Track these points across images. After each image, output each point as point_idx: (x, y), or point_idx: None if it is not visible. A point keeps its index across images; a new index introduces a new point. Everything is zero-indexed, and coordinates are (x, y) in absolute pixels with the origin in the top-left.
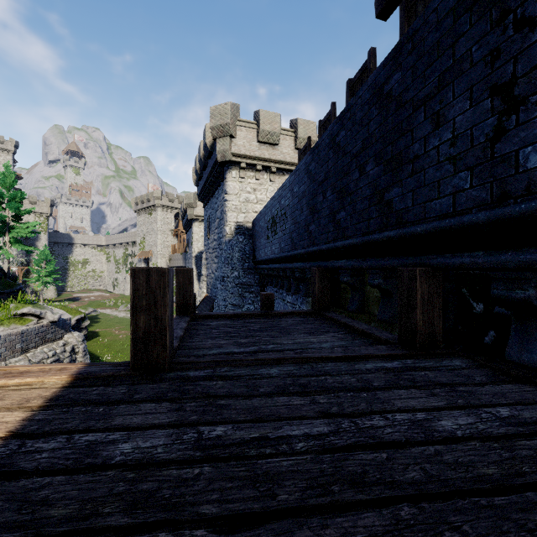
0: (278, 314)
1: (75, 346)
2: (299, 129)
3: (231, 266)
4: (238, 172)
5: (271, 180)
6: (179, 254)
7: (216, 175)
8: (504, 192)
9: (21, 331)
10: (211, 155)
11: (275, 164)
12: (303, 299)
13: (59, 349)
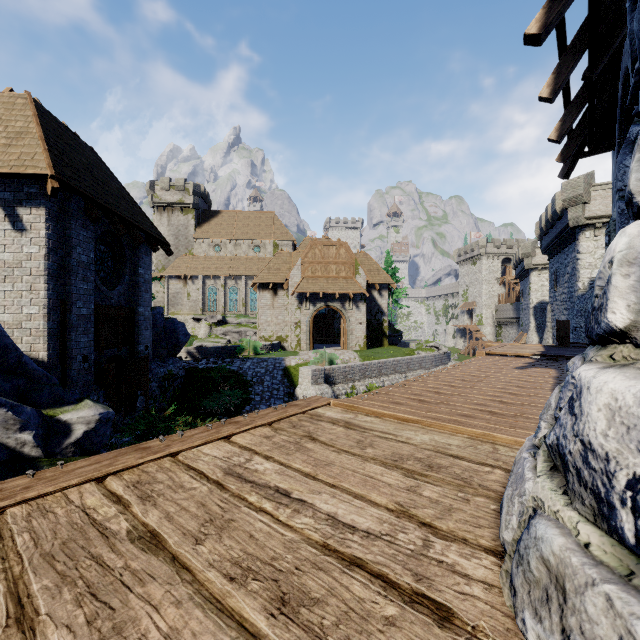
0: None
1: None
2: None
3: (584, 318)
4: (592, 232)
5: None
6: (507, 304)
7: (566, 236)
8: None
9: (434, 355)
10: (560, 218)
11: None
12: None
13: None
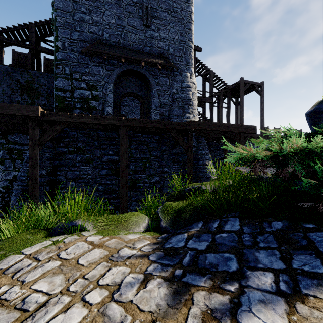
0: None
1: None
2: None
3: None
4: None
5: None
6: None
7: None
8: (12, 102)
9: None
10: None
11: None
12: None
13: None
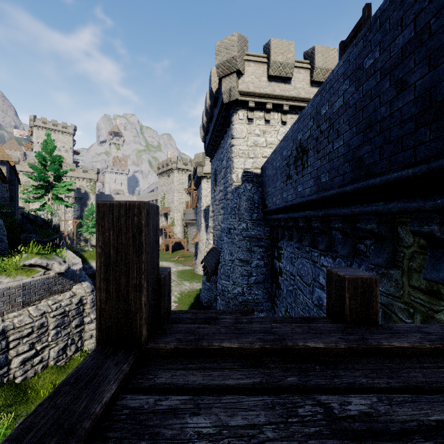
0: (411, 349)
1: (83, 297)
2: (316, 58)
3: (238, 217)
4: (246, 113)
5: (282, 120)
6: (191, 209)
7: (221, 122)
8: None
9: (22, 283)
10: (216, 102)
11: (287, 102)
12: (369, 269)
13: (64, 301)
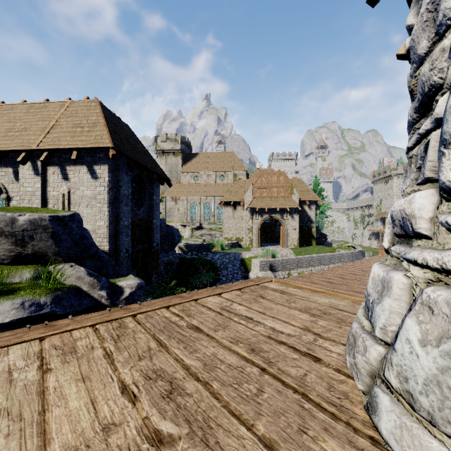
0: None
1: None
2: None
3: None
4: None
5: None
6: None
7: None
8: None
9: (351, 252)
10: None
11: None
12: None
13: None
